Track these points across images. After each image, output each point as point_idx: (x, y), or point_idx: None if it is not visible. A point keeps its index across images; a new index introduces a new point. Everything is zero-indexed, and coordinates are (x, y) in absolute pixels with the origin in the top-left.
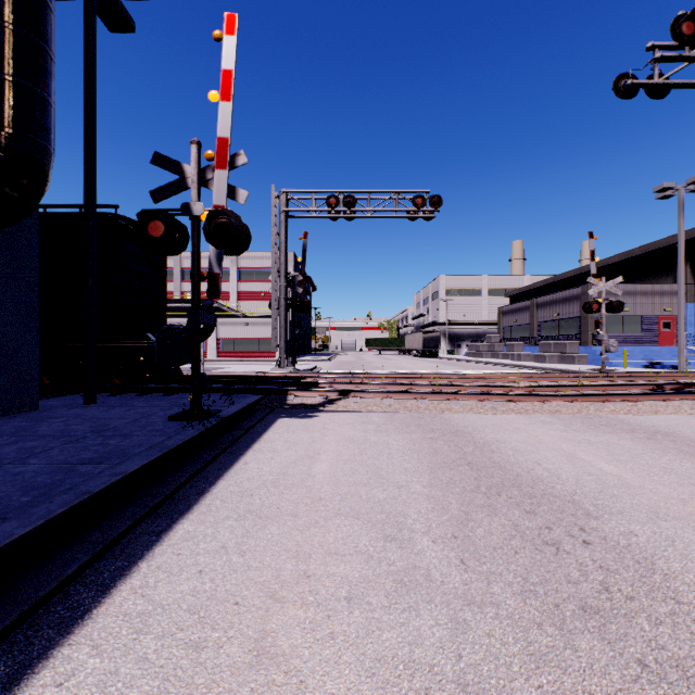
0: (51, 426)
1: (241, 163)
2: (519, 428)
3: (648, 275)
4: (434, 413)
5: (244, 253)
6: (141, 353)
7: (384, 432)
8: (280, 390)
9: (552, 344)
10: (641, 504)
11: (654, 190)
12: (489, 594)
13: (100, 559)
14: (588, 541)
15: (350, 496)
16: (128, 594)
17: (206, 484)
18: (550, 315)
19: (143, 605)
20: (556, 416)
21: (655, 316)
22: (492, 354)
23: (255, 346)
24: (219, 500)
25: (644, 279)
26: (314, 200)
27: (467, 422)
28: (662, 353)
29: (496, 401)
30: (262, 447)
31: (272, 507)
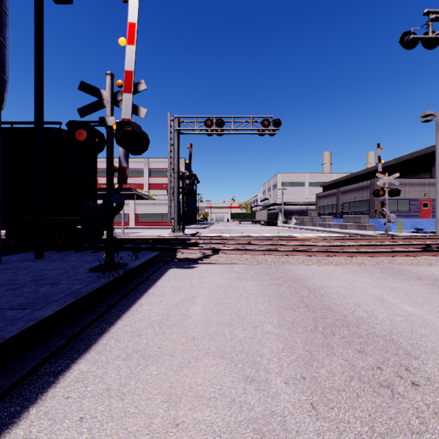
0: (3, 276)
1: (142, 89)
2: (338, 276)
3: (413, 172)
4: (278, 264)
5: (153, 159)
6: (77, 223)
7: (243, 280)
8: (172, 248)
9: (351, 217)
10: None
11: (420, 116)
12: None
13: None
14: (415, 382)
15: (217, 336)
16: None
17: (107, 325)
18: (349, 198)
19: None
20: (362, 267)
21: (418, 199)
22: (312, 224)
23: (160, 219)
24: (114, 339)
25: (410, 175)
26: (196, 122)
27: (301, 272)
28: (423, 223)
29: (319, 256)
30: (154, 292)
31: (154, 347)
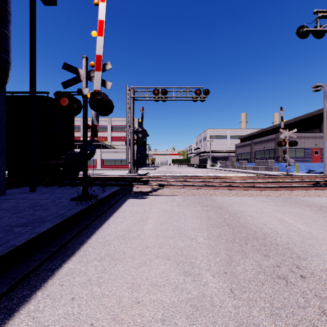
0: (9, 203)
1: (108, 68)
2: (251, 204)
3: (307, 128)
4: (207, 196)
5: (114, 118)
6: (60, 166)
7: (182, 206)
8: (129, 184)
9: (261, 162)
10: (326, 250)
11: (312, 87)
12: (251, 317)
13: (14, 289)
14: (303, 275)
15: (164, 245)
16: (24, 317)
17: (86, 237)
18: (260, 148)
19: (32, 326)
20: (268, 198)
21: (311, 148)
22: (232, 166)
23: (119, 163)
24: (91, 247)
25: (305, 130)
26: (147, 91)
27: (224, 201)
28: (315, 166)
29: (237, 190)
30: (118, 215)
31: (120, 252)
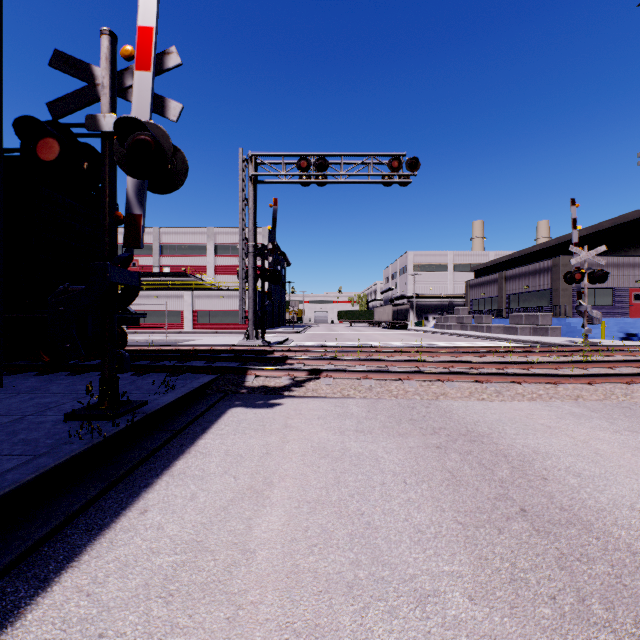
0: None
1: (172, 64)
2: (550, 426)
3: (617, 248)
4: (426, 399)
5: (220, 229)
6: None
7: (369, 434)
8: (238, 369)
9: (523, 316)
10: None
11: (639, 155)
12: None
13: None
14: None
15: None
16: None
17: (30, 588)
18: (519, 287)
19: None
20: (582, 404)
21: (626, 288)
22: (460, 326)
23: (230, 319)
24: None
25: (612, 252)
26: (284, 164)
27: (475, 416)
28: (637, 325)
29: (497, 382)
30: (186, 468)
31: None
